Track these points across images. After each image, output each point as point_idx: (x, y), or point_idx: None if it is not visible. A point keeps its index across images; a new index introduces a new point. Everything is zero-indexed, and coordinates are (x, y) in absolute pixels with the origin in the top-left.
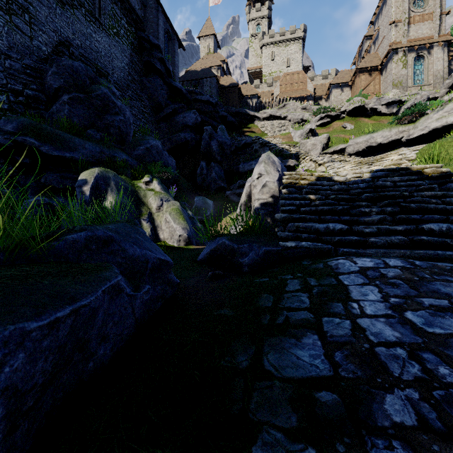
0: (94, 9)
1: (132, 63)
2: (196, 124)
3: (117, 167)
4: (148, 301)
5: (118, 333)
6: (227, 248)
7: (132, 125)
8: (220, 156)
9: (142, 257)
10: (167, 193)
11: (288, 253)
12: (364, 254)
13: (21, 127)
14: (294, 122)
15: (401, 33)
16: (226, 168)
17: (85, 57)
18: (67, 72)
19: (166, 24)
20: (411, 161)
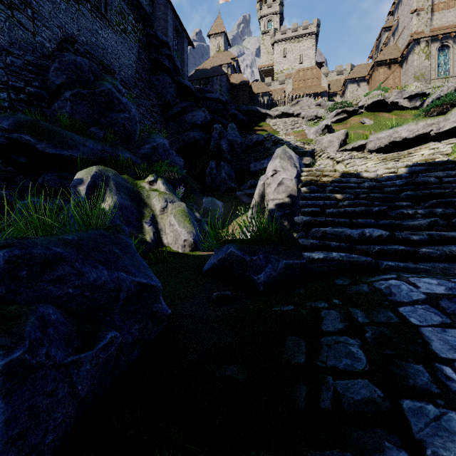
0: (100, 5)
1: (139, 60)
2: (205, 123)
3: (120, 166)
4: (112, 355)
5: (25, 452)
6: (237, 260)
7: (137, 123)
8: (230, 155)
9: (111, 283)
10: (172, 194)
11: (314, 266)
12: (417, 269)
13: (17, 124)
14: (308, 119)
15: (424, 22)
16: (237, 167)
17: (90, 54)
18: (70, 68)
19: (175, 21)
20: (446, 156)
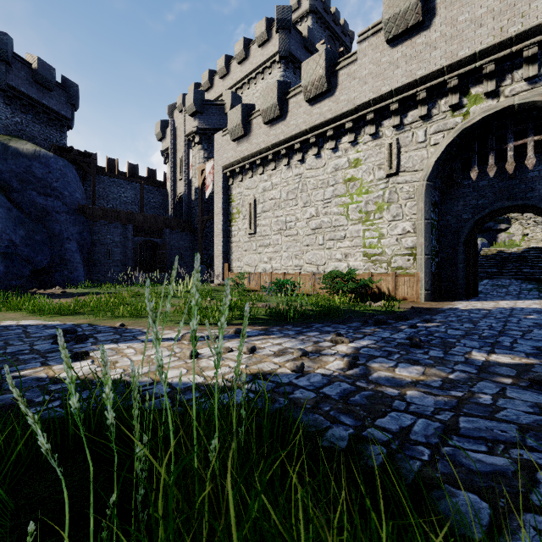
0: None
1: None
2: None
3: None
4: None
5: None
6: None
7: None
8: None
9: None
10: None
11: None
12: (499, 277)
13: None
14: None
15: None
16: None
17: None
18: None
19: None
20: None
